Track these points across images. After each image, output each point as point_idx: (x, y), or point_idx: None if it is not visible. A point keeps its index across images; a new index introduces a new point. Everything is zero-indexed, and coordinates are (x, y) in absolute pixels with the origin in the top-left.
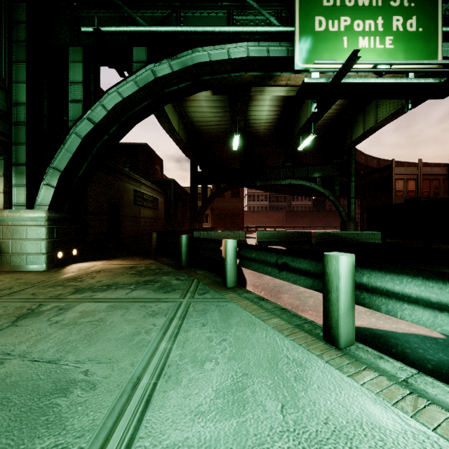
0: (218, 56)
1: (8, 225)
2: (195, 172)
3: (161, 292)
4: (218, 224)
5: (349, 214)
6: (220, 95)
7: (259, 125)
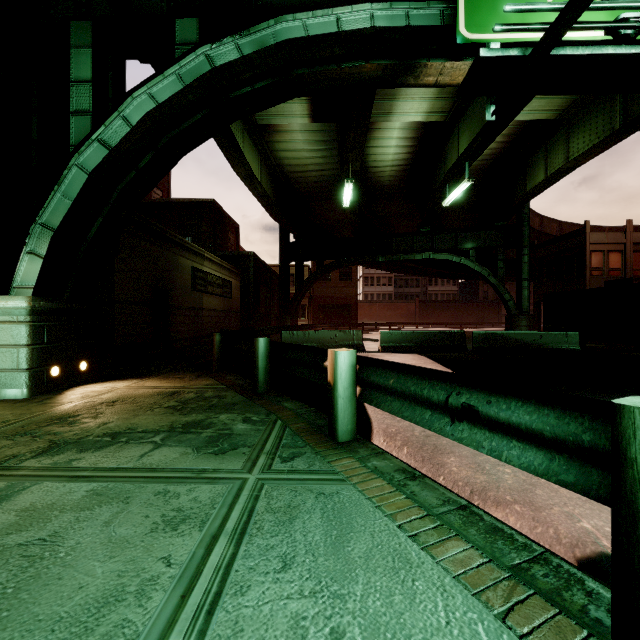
0: (320, 28)
1: None
2: (286, 243)
3: (209, 454)
4: (320, 320)
5: (520, 304)
6: (323, 122)
7: (383, 171)
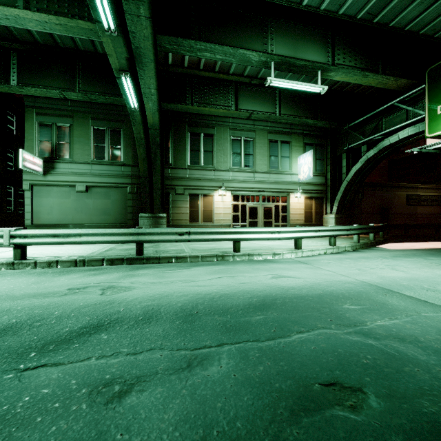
0: (394, 140)
1: (325, 219)
2: None
3: (349, 238)
4: None
5: None
6: None
7: None
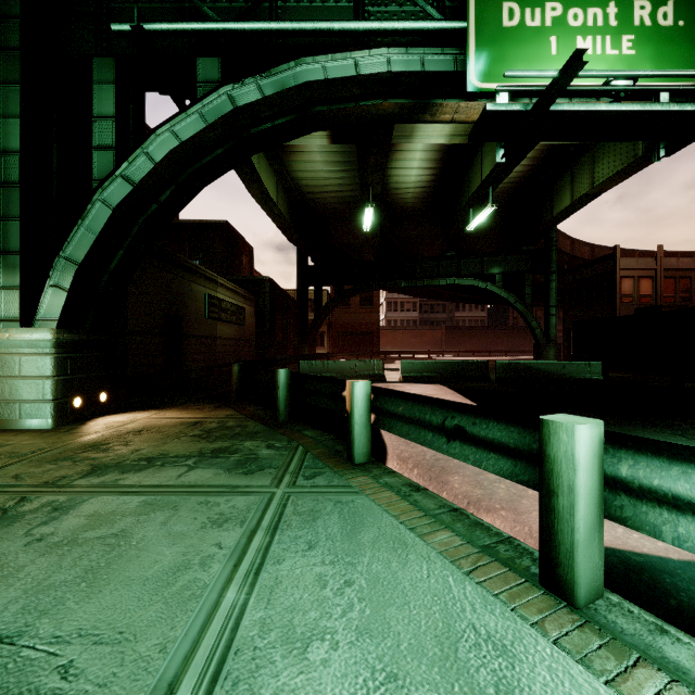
0: (339, 71)
1: None
2: (303, 267)
3: (239, 474)
4: (340, 348)
5: (548, 332)
6: (343, 143)
7: (405, 192)
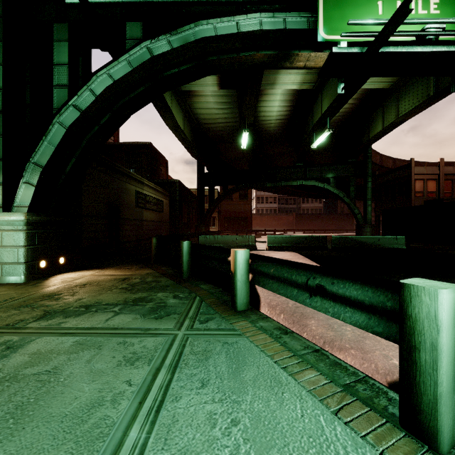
0: (225, 30)
1: None
2: (201, 174)
3: (152, 318)
4: (226, 228)
5: (365, 217)
6: (228, 89)
7: (269, 123)
